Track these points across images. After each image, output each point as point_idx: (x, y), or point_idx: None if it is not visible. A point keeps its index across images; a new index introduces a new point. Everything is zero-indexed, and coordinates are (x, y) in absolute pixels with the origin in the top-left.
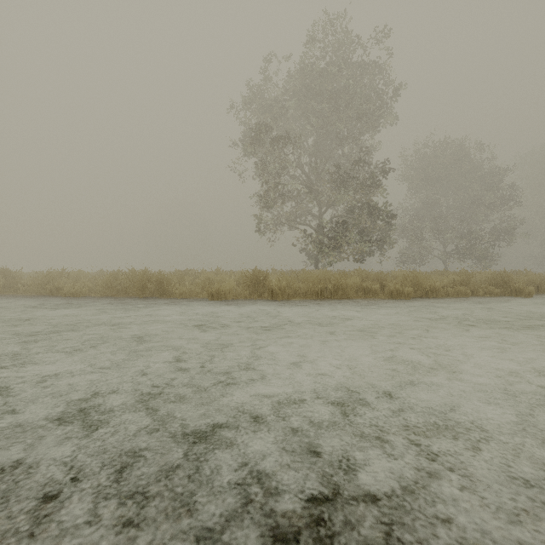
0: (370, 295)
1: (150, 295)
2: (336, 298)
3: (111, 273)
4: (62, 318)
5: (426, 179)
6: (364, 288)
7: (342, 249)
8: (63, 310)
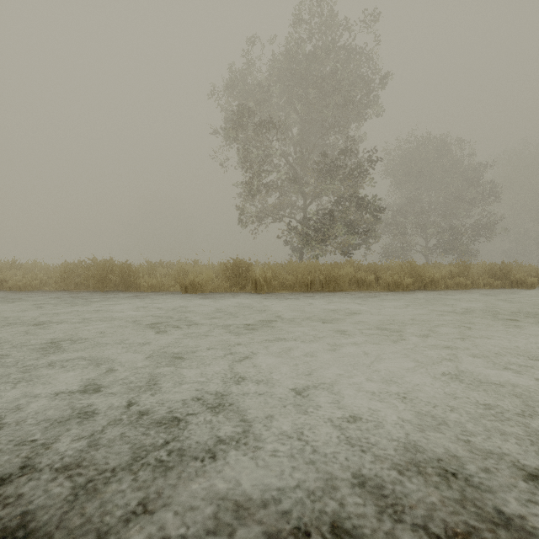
0: (364, 288)
1: (114, 288)
2: (328, 291)
3: (68, 263)
4: None
5: (409, 174)
6: (357, 279)
7: (329, 241)
8: None
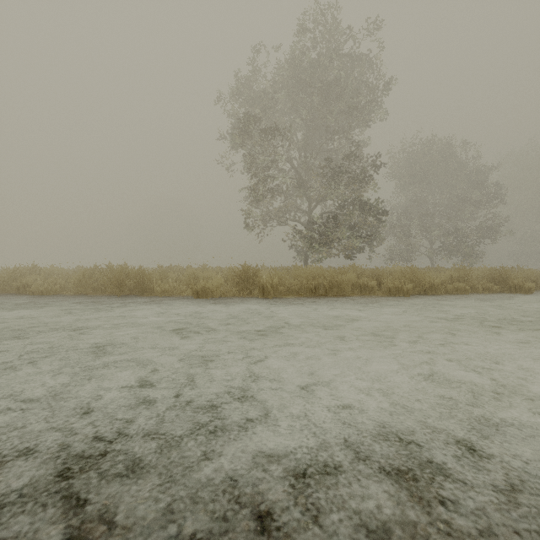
0: (367, 293)
1: (129, 292)
2: (332, 295)
3: (86, 269)
4: (17, 320)
5: (413, 176)
6: (360, 284)
7: (333, 244)
8: (23, 310)
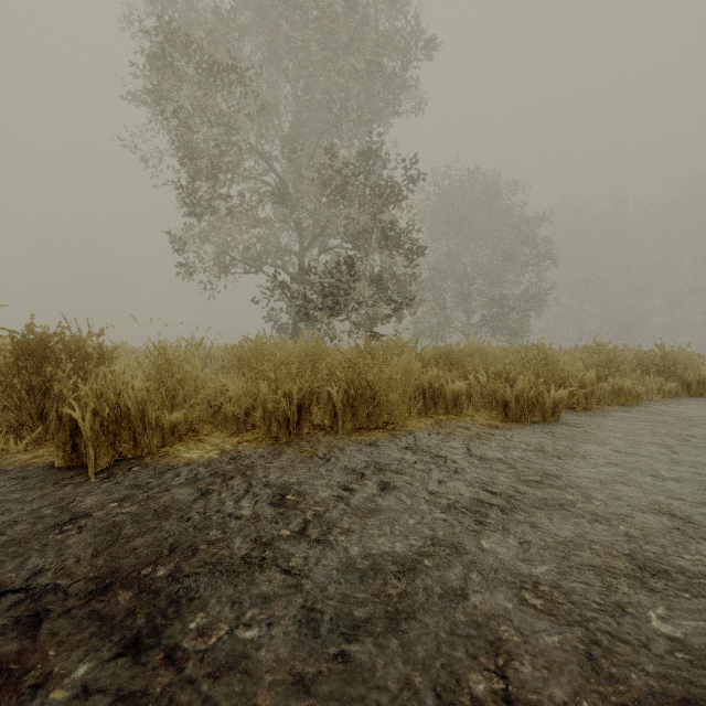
0: (440, 410)
1: None
2: (353, 430)
3: None
4: None
5: (449, 221)
6: (423, 389)
7: (343, 305)
8: None
